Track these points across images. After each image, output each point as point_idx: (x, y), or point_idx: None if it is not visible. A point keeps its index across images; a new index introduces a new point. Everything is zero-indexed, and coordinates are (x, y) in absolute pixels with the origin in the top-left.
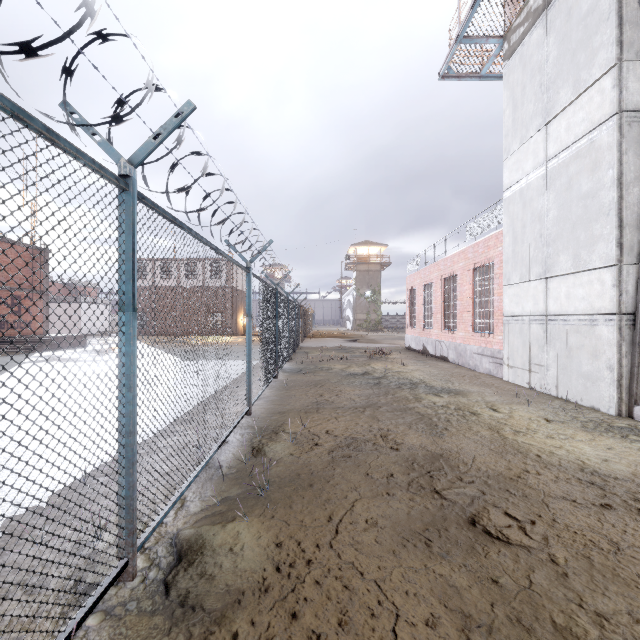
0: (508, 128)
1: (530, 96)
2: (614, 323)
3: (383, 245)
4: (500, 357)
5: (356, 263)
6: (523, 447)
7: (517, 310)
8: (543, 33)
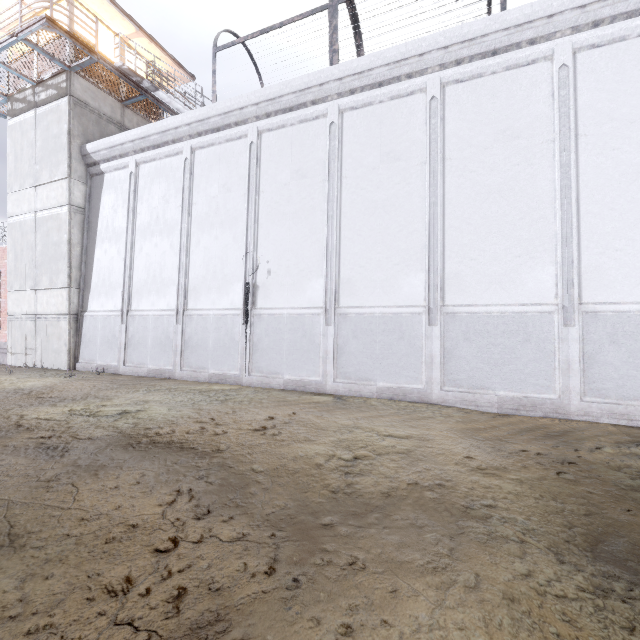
0: (12, 170)
1: (27, 159)
2: (68, 319)
3: None
4: (6, 348)
5: None
6: None
7: (18, 311)
8: (34, 123)
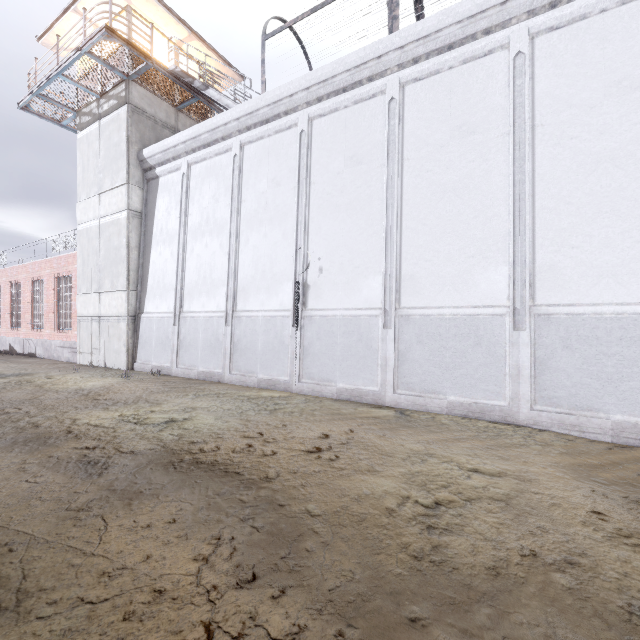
0: (80, 181)
1: (92, 169)
2: (126, 321)
3: None
4: (76, 347)
5: None
6: (52, 389)
7: (85, 312)
8: (98, 134)
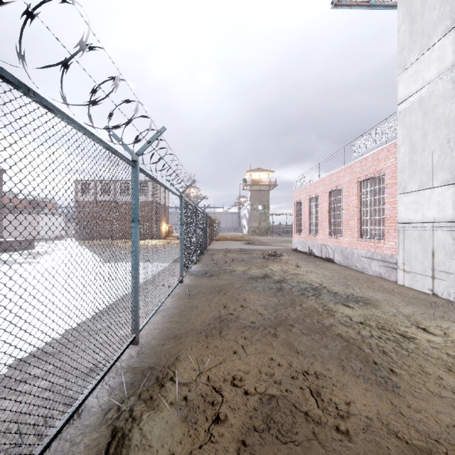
0: (404, 43)
1: (433, 3)
2: None
3: (271, 171)
4: (393, 262)
5: (251, 185)
6: None
7: (415, 217)
8: None
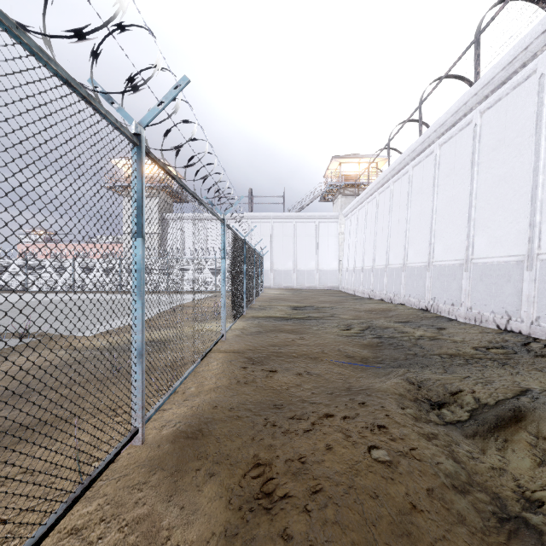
0: (126, 216)
1: None
2: None
3: None
4: None
5: None
6: None
7: None
8: None
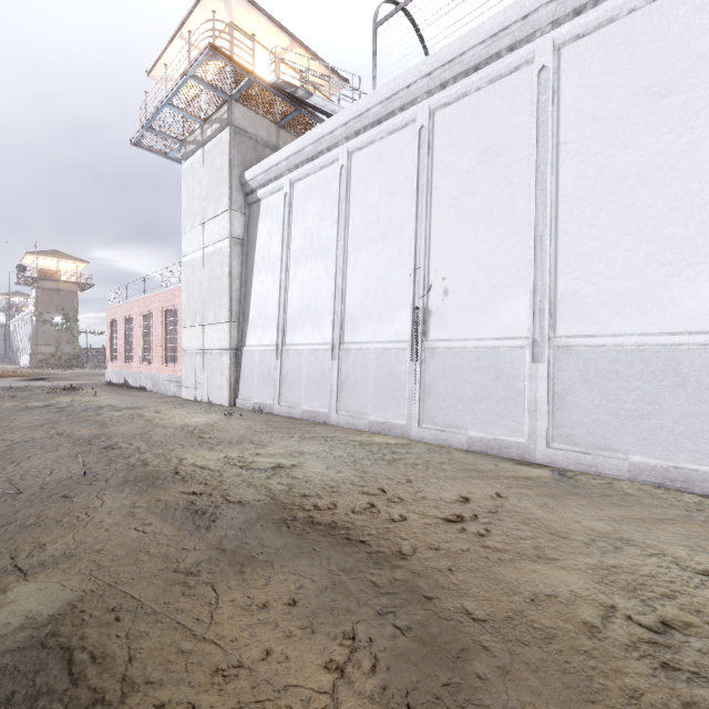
0: (185, 211)
1: (196, 198)
2: (229, 354)
3: (82, 261)
4: (181, 381)
5: (37, 278)
6: (160, 424)
7: (190, 346)
8: (202, 161)
